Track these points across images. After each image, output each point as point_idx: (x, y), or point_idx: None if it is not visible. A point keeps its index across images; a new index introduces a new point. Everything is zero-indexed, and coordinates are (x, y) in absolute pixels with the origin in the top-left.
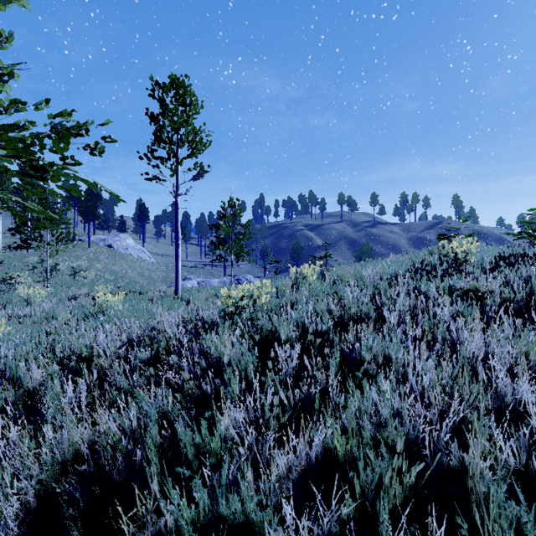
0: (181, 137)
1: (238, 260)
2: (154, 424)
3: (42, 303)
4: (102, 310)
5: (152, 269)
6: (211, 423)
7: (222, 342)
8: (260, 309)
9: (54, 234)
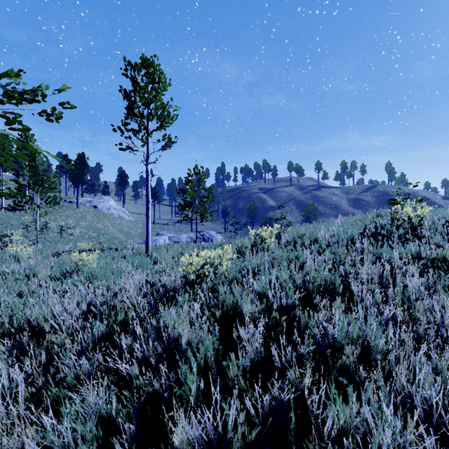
0: (150, 111)
1: (202, 220)
2: (90, 444)
3: (28, 259)
4: (77, 268)
5: (131, 226)
6: (164, 425)
7: (180, 319)
8: (221, 276)
9: (42, 198)
